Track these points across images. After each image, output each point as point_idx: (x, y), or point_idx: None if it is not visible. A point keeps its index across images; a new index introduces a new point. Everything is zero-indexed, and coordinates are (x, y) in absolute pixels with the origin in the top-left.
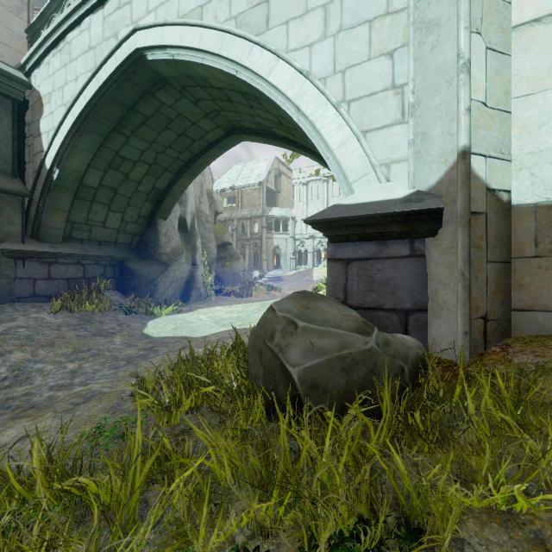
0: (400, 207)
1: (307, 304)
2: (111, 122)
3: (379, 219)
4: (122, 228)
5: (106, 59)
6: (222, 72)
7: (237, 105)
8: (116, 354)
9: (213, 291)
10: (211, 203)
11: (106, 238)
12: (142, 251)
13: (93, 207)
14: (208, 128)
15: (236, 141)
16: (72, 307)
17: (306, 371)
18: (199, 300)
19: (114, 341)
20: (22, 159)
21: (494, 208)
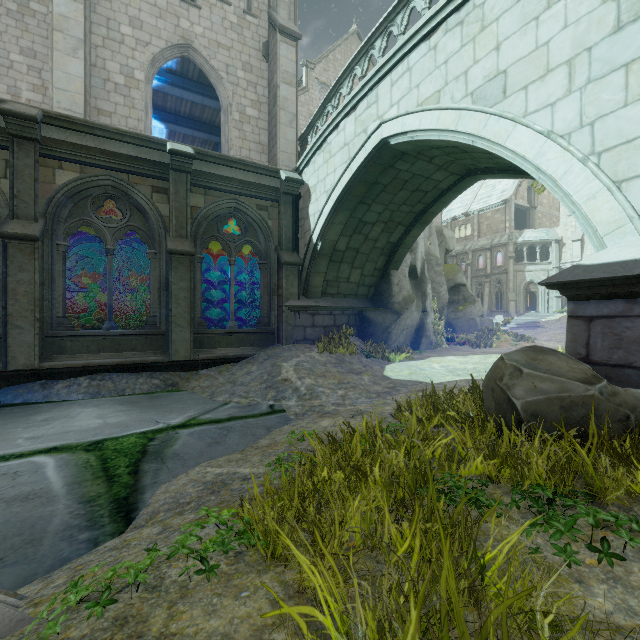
0: None
1: (535, 357)
2: (358, 198)
3: (622, 280)
4: (361, 282)
5: (358, 152)
6: (457, 142)
7: (473, 154)
8: (368, 389)
9: (444, 339)
10: (441, 241)
11: (349, 291)
12: (377, 301)
13: (341, 267)
14: (441, 178)
15: (472, 181)
16: (330, 349)
17: (528, 403)
18: (429, 349)
19: (363, 378)
20: (297, 237)
21: None
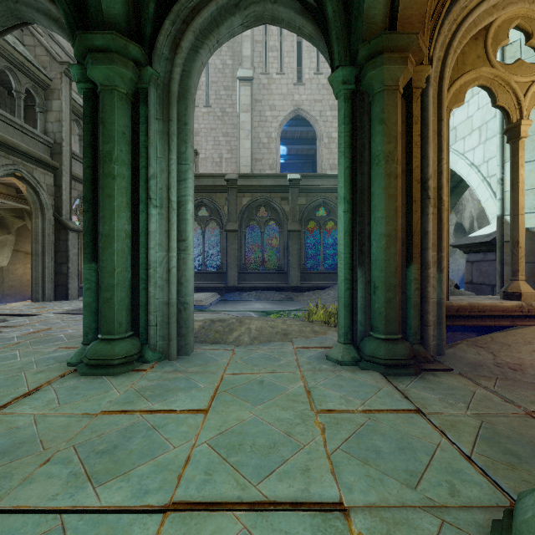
0: (479, 240)
1: None
2: None
3: (473, 245)
4: None
5: None
6: None
7: None
8: None
9: None
10: None
11: None
12: None
13: None
14: None
15: None
16: None
17: None
18: None
19: None
20: None
21: (528, 237)
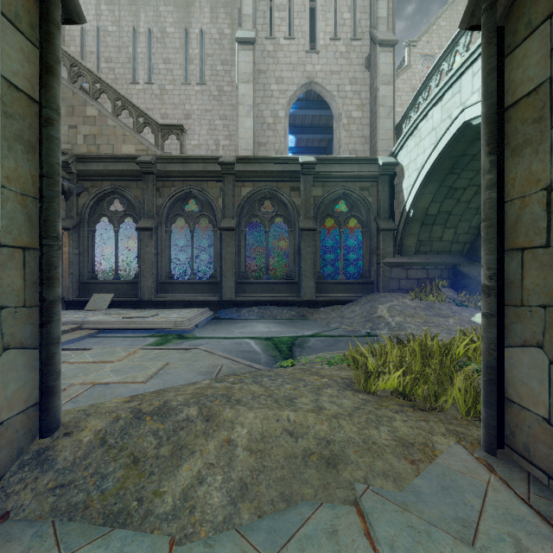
0: None
1: None
2: (446, 170)
3: None
4: (455, 240)
5: (443, 134)
6: None
7: None
8: (450, 328)
9: None
10: None
11: (442, 249)
12: (472, 256)
13: (433, 228)
14: None
15: None
16: (421, 297)
17: None
18: None
19: (448, 321)
20: (393, 207)
21: None
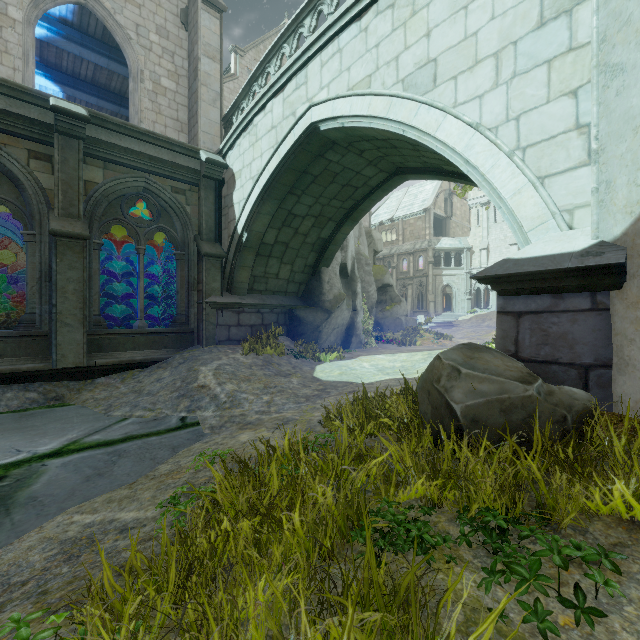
0: (575, 262)
1: (471, 355)
2: (287, 187)
3: (551, 274)
4: (291, 279)
5: (286, 135)
6: (388, 132)
7: (402, 150)
8: (296, 392)
9: (373, 338)
10: (370, 242)
11: (278, 288)
12: (308, 299)
13: (269, 261)
14: (371, 175)
15: (400, 181)
16: (257, 350)
17: (467, 408)
18: (359, 347)
19: (292, 381)
20: (220, 227)
21: None
